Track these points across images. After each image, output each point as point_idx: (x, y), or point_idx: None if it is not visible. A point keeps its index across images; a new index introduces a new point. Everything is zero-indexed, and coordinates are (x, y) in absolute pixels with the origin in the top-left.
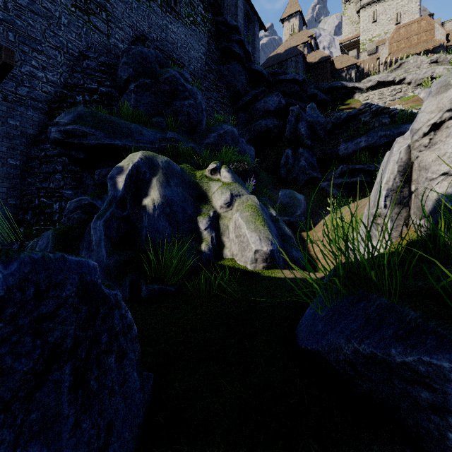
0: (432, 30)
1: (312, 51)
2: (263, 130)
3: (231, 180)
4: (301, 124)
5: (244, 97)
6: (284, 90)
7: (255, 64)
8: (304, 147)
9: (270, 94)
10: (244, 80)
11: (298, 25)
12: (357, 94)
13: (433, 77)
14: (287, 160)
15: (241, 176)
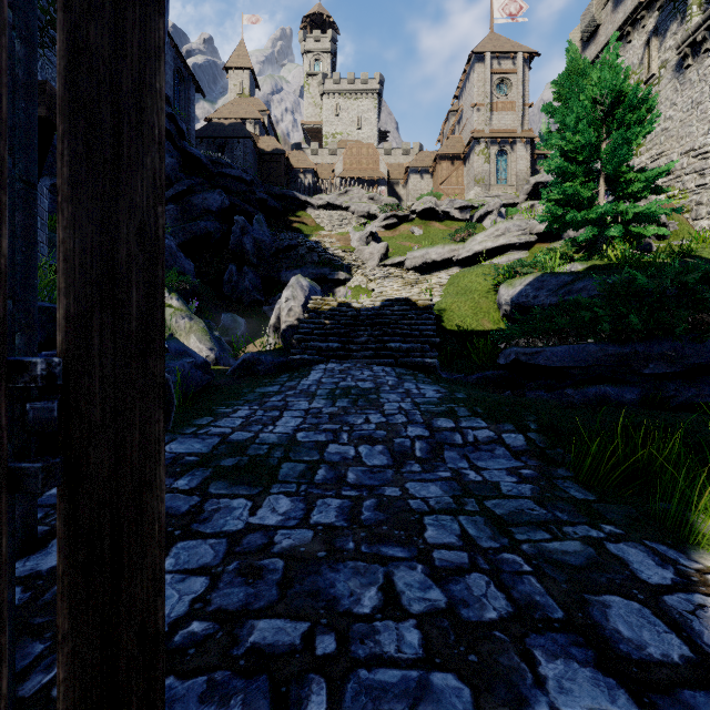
0: (378, 160)
1: (265, 135)
2: (202, 233)
3: (182, 307)
4: (247, 239)
5: (177, 185)
6: (228, 186)
7: (190, 140)
8: (250, 266)
9: (212, 190)
10: (177, 165)
11: (249, 87)
12: (310, 209)
13: (370, 213)
14: (232, 277)
15: (181, 294)
